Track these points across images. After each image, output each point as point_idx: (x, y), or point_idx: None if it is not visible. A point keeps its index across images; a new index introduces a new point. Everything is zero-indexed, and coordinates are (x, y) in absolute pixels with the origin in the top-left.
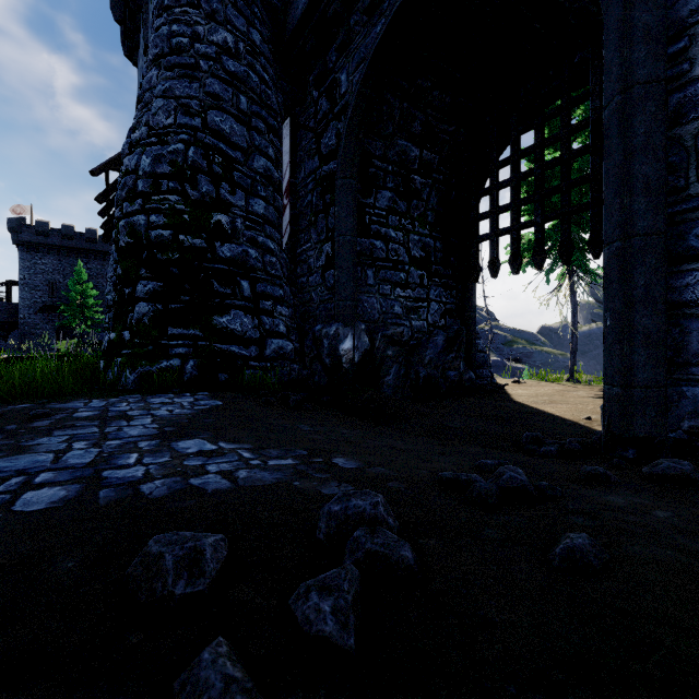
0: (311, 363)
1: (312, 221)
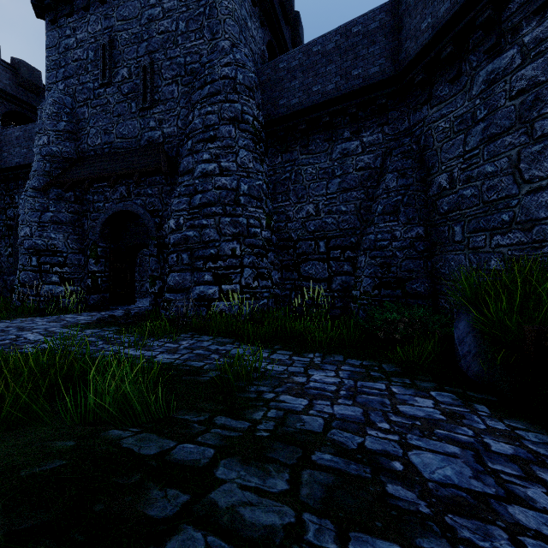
0: (2, 289)
1: (3, 237)
